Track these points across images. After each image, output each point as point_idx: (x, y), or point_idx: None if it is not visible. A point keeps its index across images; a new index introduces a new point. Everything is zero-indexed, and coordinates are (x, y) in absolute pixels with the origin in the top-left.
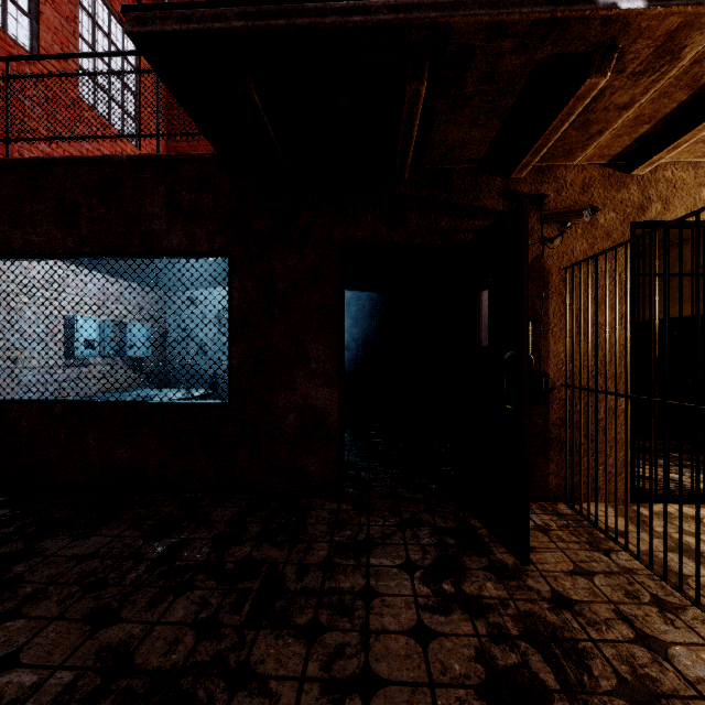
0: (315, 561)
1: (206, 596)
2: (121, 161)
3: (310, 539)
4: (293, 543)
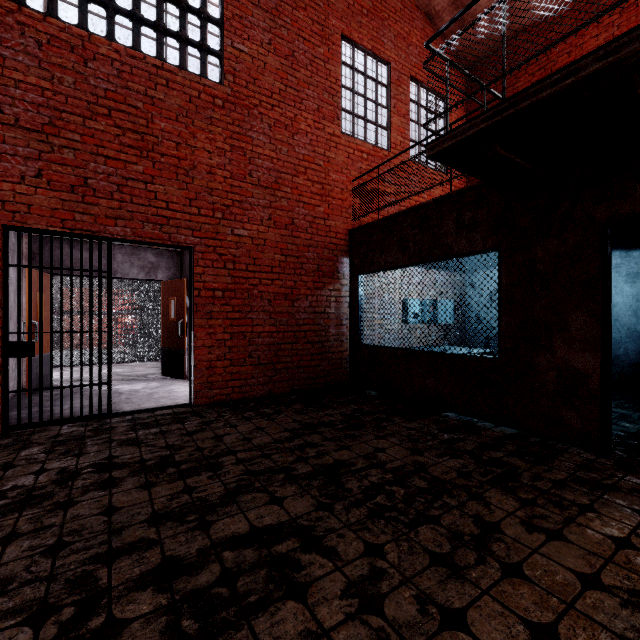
0: (550, 477)
1: (466, 464)
2: (430, 204)
3: (552, 466)
4: (537, 463)
